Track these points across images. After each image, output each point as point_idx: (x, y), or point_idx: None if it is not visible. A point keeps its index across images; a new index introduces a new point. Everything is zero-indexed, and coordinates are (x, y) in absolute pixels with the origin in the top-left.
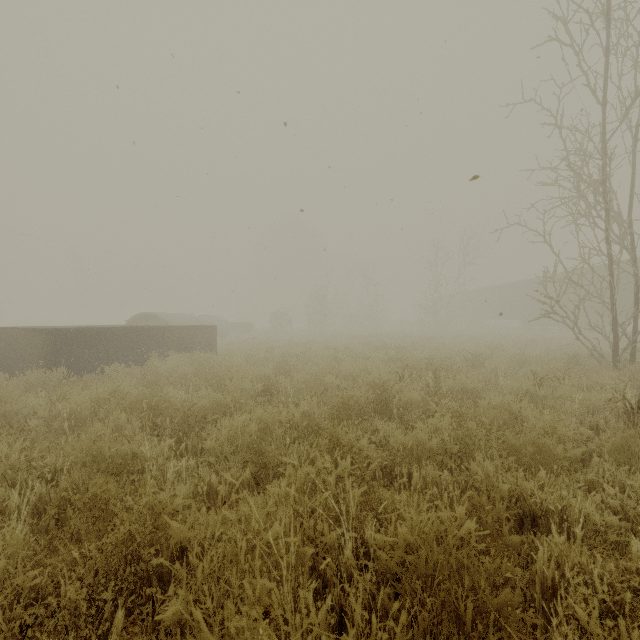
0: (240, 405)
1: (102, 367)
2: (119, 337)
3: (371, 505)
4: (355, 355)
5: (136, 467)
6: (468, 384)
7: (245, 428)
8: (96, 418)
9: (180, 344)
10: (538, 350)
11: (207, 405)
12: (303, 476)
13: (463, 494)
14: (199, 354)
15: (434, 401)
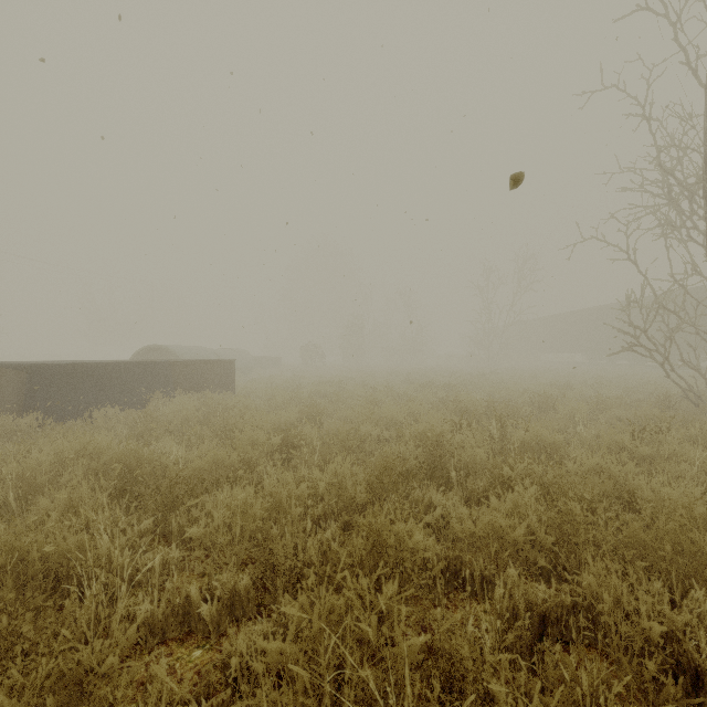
0: (250, 465)
1: (91, 411)
2: (114, 374)
3: (433, 647)
4: (397, 395)
5: (85, 569)
6: (545, 437)
7: (248, 508)
8: (55, 486)
9: (190, 382)
10: (613, 389)
11: (205, 467)
12: (324, 614)
13: (568, 617)
14: (211, 395)
15: (508, 463)
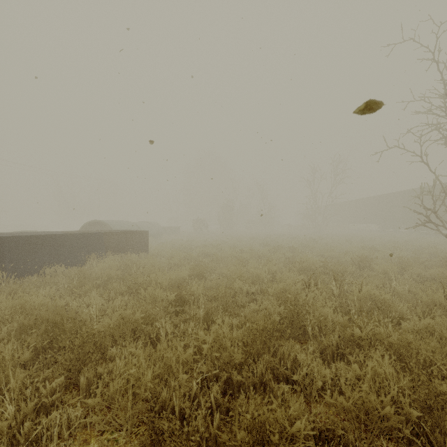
0: (150, 320)
1: (45, 268)
2: (62, 242)
3: None
4: (258, 255)
5: None
6: (376, 295)
7: (140, 376)
8: None
9: (117, 246)
10: (404, 250)
11: (113, 324)
12: None
13: None
14: (129, 256)
15: (356, 324)
